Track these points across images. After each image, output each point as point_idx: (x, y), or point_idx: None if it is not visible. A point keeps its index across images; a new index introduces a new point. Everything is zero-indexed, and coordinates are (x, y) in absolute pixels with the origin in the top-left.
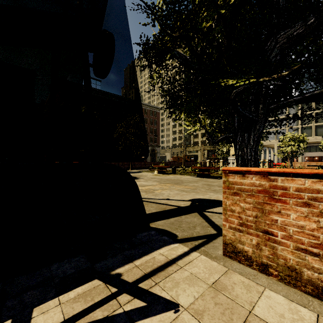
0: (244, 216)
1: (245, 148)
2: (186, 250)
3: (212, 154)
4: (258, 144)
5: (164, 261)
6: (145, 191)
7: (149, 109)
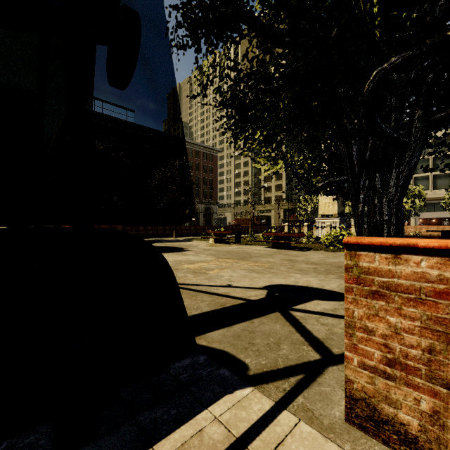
0: (398, 346)
1: (375, 199)
2: (269, 407)
3: (290, 215)
4: (404, 192)
5: (222, 443)
6: (193, 272)
7: (202, 151)
